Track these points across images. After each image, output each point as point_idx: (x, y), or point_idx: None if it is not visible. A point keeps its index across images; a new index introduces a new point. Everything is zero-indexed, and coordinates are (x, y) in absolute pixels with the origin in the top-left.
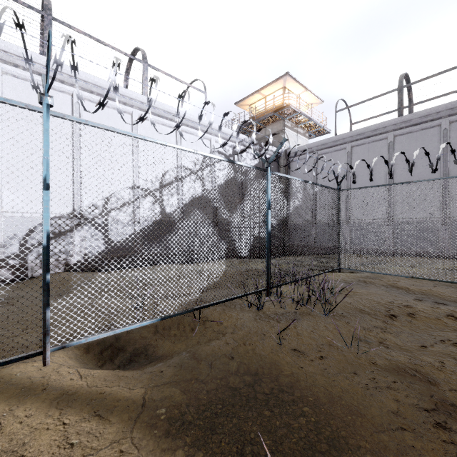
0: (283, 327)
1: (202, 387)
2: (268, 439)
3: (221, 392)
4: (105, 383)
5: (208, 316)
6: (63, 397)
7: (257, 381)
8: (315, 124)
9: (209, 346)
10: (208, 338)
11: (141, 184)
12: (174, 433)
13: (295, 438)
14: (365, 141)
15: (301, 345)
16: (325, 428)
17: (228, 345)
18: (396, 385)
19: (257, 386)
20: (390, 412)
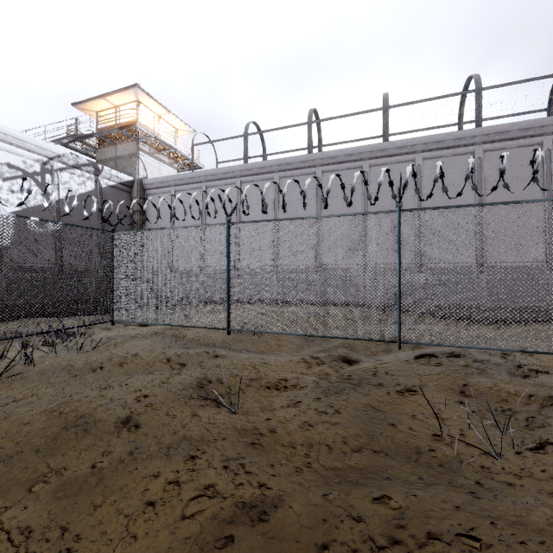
0: None
1: None
2: None
3: None
4: None
5: None
6: None
7: None
8: (182, 155)
9: None
10: None
11: None
12: None
13: None
14: (218, 183)
15: None
16: None
17: None
18: None
19: None
20: None
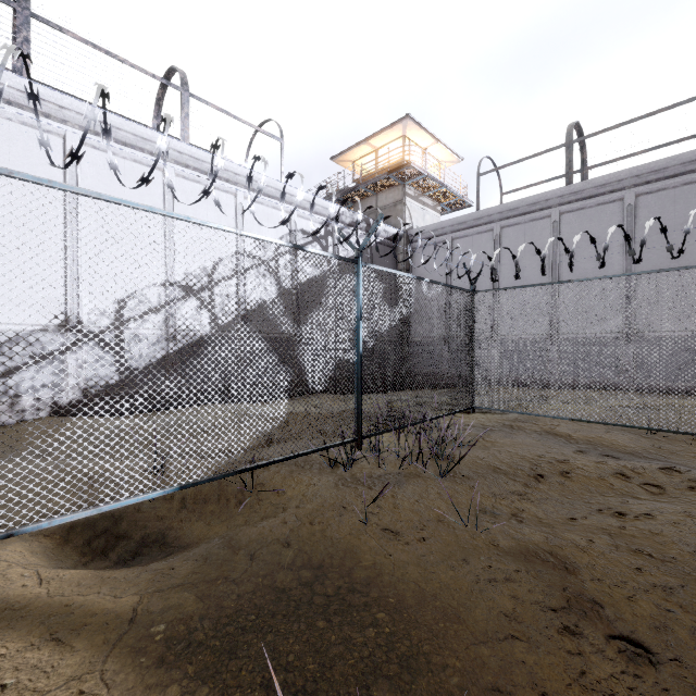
0: (375, 496)
1: (232, 589)
2: (313, 662)
3: (259, 596)
4: (77, 590)
5: (265, 482)
6: (4, 613)
7: (319, 578)
8: (451, 193)
9: (256, 528)
10: (261, 515)
11: (179, 279)
12: (171, 661)
13: (354, 658)
14: (519, 220)
15: (397, 523)
16: (402, 641)
17: (286, 526)
18: (519, 575)
19: (318, 585)
20: (501, 614)
